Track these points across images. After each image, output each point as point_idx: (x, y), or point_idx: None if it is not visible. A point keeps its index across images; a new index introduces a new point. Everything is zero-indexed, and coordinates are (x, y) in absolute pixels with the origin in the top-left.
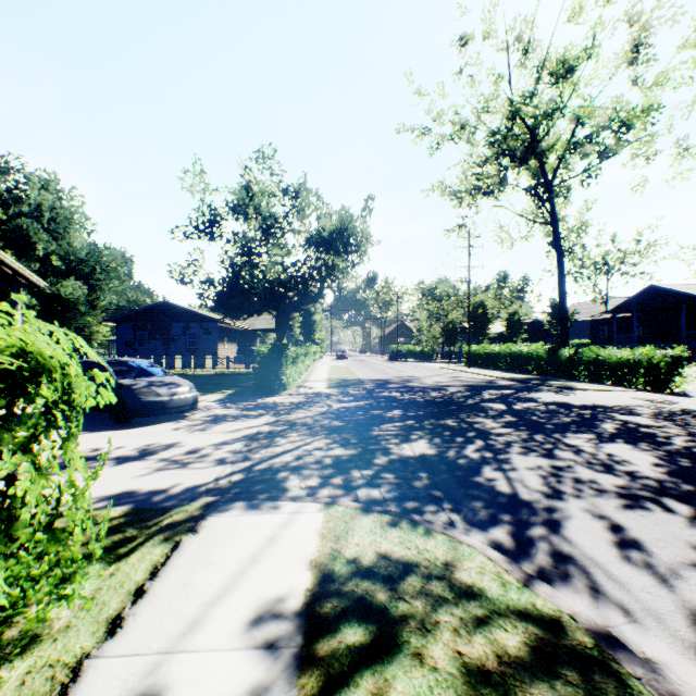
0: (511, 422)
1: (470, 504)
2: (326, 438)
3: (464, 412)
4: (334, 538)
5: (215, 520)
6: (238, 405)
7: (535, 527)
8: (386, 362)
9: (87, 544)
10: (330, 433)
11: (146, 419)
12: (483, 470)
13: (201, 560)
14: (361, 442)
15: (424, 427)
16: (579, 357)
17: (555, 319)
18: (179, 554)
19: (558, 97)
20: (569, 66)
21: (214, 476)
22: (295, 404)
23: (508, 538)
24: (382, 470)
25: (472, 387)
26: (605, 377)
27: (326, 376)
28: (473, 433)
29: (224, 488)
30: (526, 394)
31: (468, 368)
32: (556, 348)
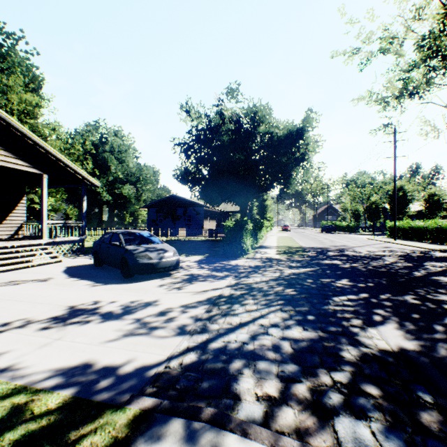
0: None
1: None
2: (281, 311)
3: (419, 287)
4: None
5: None
6: (210, 266)
7: None
8: (319, 234)
9: None
10: (284, 303)
11: (144, 274)
12: None
13: None
14: (319, 319)
15: (383, 304)
16: None
17: None
18: None
19: None
20: None
21: (169, 353)
22: (252, 267)
23: None
24: (358, 375)
25: (408, 258)
26: None
27: (275, 244)
28: None
29: (172, 377)
30: None
31: (393, 239)
32: None
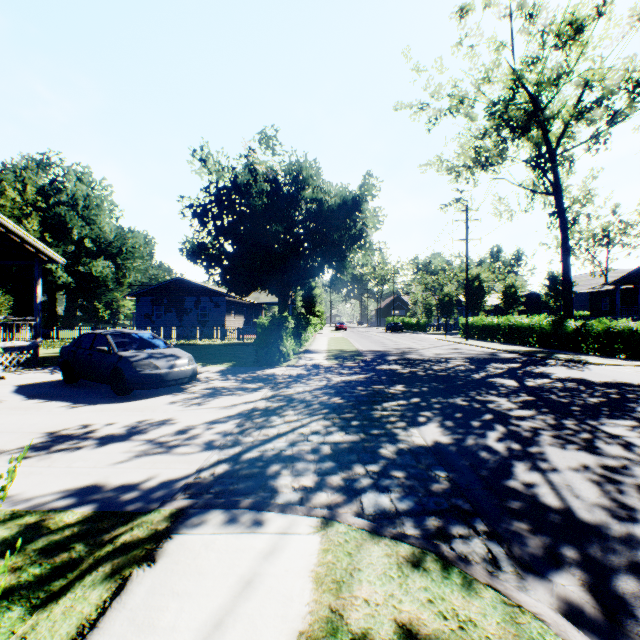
0: (529, 402)
1: (512, 525)
2: (325, 419)
3: (473, 389)
4: (333, 587)
5: (182, 540)
6: (238, 376)
7: (621, 577)
8: (383, 334)
9: (20, 569)
10: (328, 412)
11: (146, 391)
12: (515, 469)
13: (146, 621)
14: (363, 424)
15: (432, 407)
16: (587, 329)
17: (552, 291)
18: (120, 604)
19: (564, 61)
20: (578, 26)
21: (197, 466)
22: (294, 376)
23: (587, 598)
24: (390, 465)
25: (474, 360)
26: (619, 351)
27: (326, 347)
28: (489, 415)
29: (204, 485)
30: (535, 368)
31: (465, 339)
32: (560, 320)
